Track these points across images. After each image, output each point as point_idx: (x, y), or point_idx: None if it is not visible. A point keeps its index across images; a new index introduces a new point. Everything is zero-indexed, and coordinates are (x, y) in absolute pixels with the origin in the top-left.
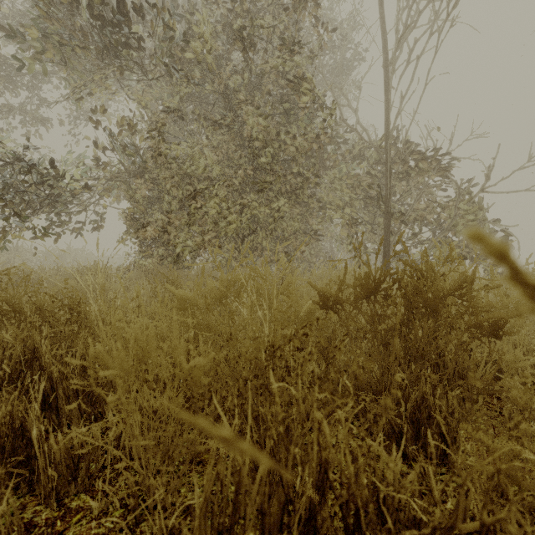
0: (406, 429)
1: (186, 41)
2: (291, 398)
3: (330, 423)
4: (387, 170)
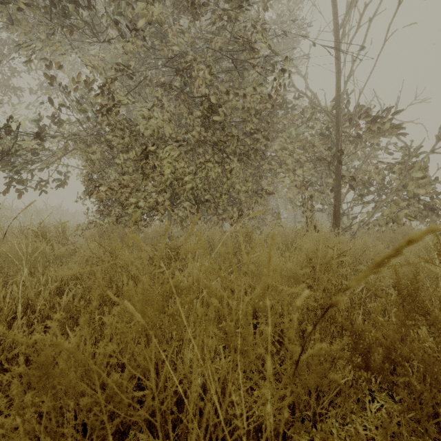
0: None
1: None
2: None
3: None
4: (337, 132)
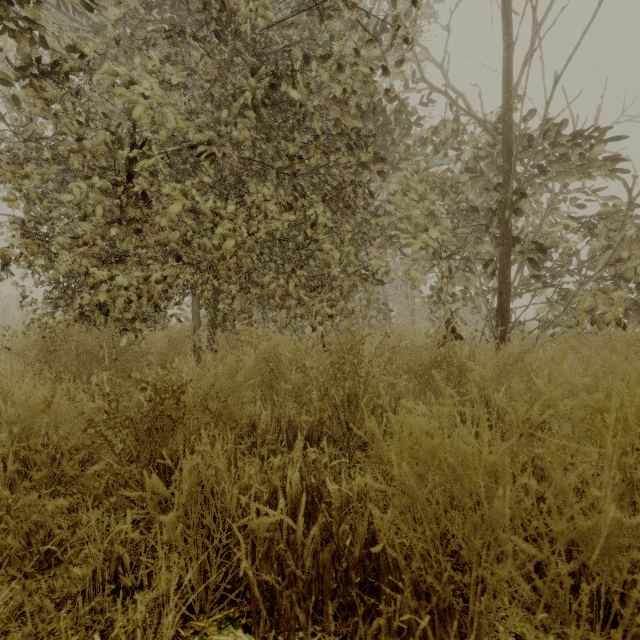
0: None
1: None
2: None
3: None
4: (506, 159)
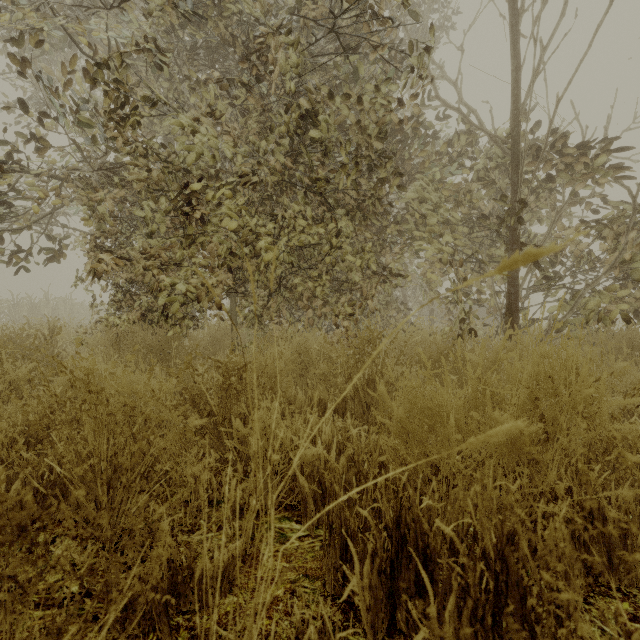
0: None
1: None
2: None
3: None
4: (514, 171)
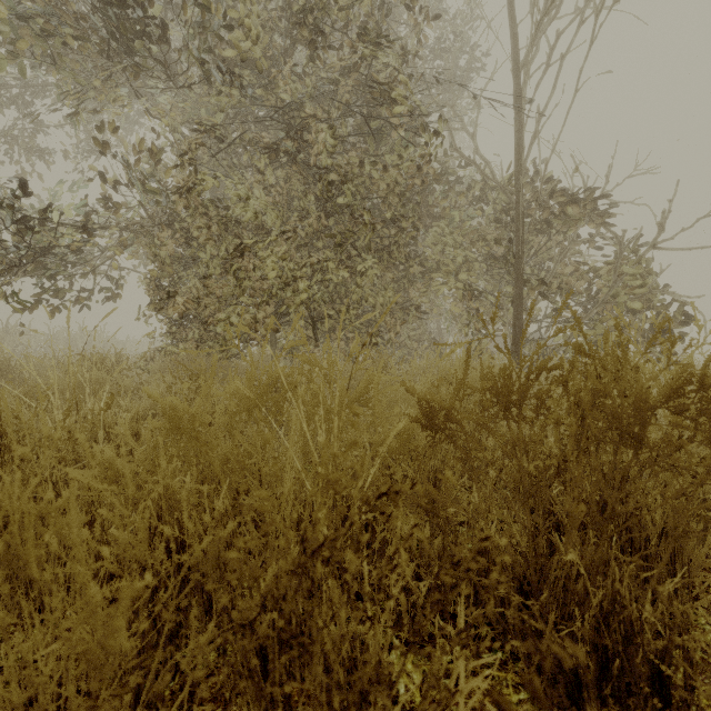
0: (585, 665)
1: (229, 26)
2: (353, 653)
3: (442, 707)
4: (518, 218)
